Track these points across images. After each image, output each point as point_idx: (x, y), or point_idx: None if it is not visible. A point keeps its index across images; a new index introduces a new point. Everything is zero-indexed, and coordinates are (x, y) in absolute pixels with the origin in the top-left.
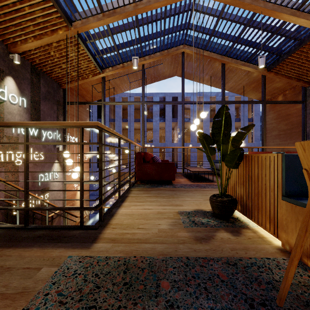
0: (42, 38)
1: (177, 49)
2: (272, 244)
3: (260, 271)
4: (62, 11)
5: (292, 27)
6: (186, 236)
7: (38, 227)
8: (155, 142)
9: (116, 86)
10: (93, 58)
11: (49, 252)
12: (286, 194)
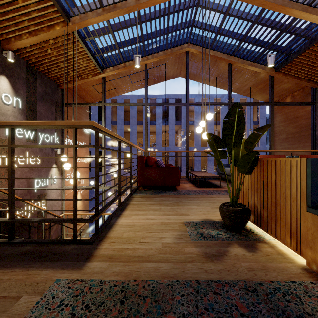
0: (38, 35)
1: (181, 48)
2: (295, 263)
3: (286, 299)
4: (59, 5)
5: (302, 24)
6: (194, 252)
7: (25, 242)
8: (158, 145)
9: (117, 87)
10: (93, 57)
11: (33, 274)
12: (311, 205)
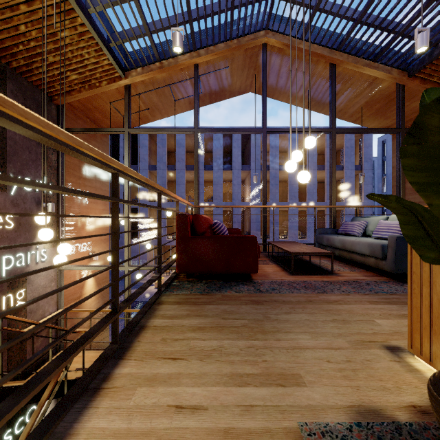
0: None
1: (254, 38)
2: None
3: None
4: None
5: None
6: None
7: None
8: (217, 200)
9: (152, 106)
10: (104, 45)
11: None
12: None
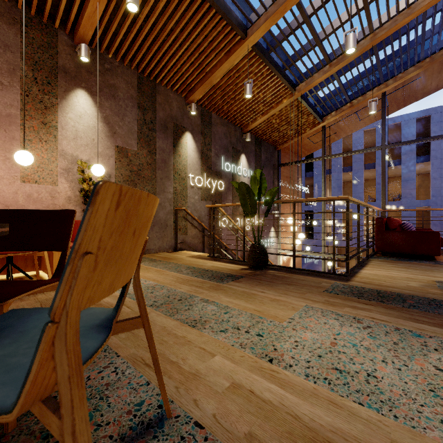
0: (269, 113)
1: None
2: None
3: None
4: (289, 83)
5: None
6: (438, 292)
7: (302, 269)
8: (407, 199)
9: (338, 130)
10: (313, 110)
11: (320, 279)
12: None
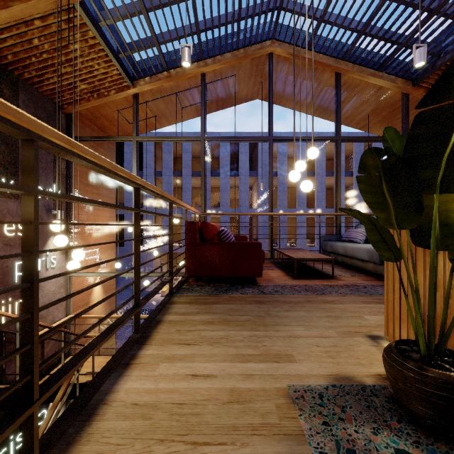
0: (10, 7)
1: (260, 48)
2: None
3: None
4: None
5: None
6: None
7: None
8: (224, 207)
9: (159, 113)
10: (114, 56)
11: None
12: None
